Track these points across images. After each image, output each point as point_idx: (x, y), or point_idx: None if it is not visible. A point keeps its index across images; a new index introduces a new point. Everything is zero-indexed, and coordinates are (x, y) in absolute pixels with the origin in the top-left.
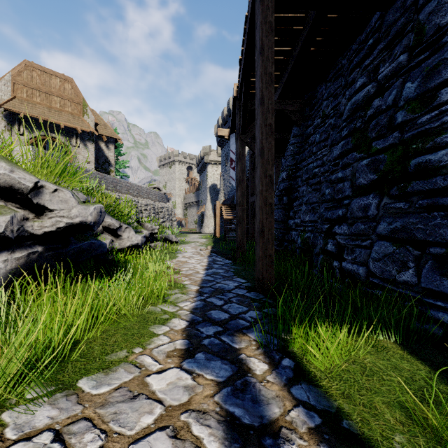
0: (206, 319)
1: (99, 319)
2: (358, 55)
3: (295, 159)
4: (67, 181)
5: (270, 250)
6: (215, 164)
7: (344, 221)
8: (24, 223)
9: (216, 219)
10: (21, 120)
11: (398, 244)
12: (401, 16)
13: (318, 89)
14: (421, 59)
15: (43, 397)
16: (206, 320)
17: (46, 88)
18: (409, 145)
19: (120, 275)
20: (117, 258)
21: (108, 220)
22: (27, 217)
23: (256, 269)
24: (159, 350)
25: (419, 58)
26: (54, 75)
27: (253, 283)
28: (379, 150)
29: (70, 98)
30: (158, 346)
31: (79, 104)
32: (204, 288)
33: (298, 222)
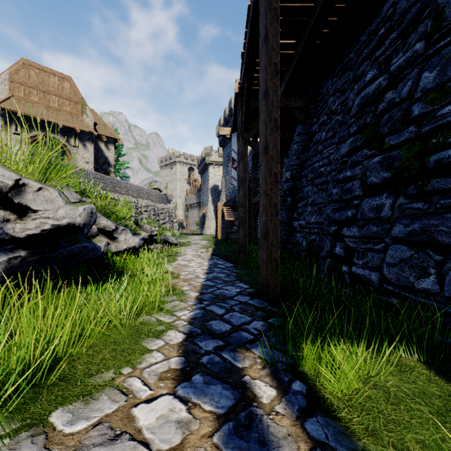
0: (206, 331)
1: (84, 333)
2: (367, 47)
3: (299, 159)
4: (53, 179)
5: (275, 254)
6: (217, 164)
7: (354, 223)
8: (4, 225)
9: (218, 220)
10: (18, 119)
11: (416, 248)
12: (416, 2)
13: (324, 85)
14: (441, 46)
15: (4, 438)
16: (205, 332)
17: (44, 87)
18: (428, 140)
19: (115, 280)
20: (114, 262)
21: (104, 221)
22: (8, 218)
23: (260, 275)
24: (151, 370)
25: (438, 45)
26: (52, 74)
27: (256, 289)
28: (392, 146)
29: (68, 97)
30: (150, 366)
31: (78, 103)
32: (204, 295)
33: (303, 224)
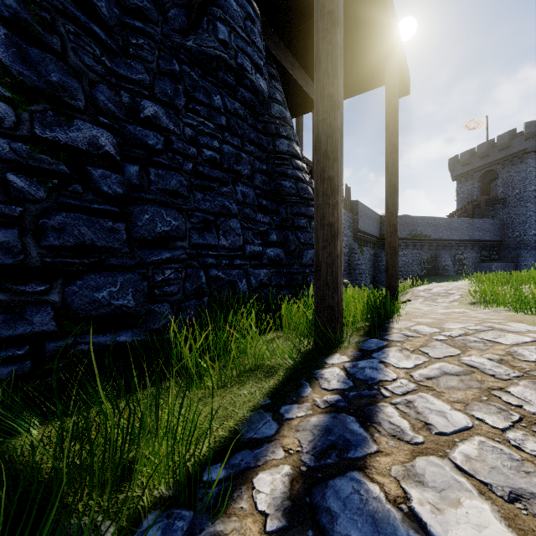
0: None
1: None
2: None
3: None
4: None
5: None
6: None
7: None
8: None
9: None
10: None
11: None
12: None
13: None
14: None
15: None
16: None
17: None
18: None
19: None
20: None
21: None
22: None
23: None
24: None
25: None
26: None
27: None
28: None
29: None
30: None
31: None
32: None
33: None
